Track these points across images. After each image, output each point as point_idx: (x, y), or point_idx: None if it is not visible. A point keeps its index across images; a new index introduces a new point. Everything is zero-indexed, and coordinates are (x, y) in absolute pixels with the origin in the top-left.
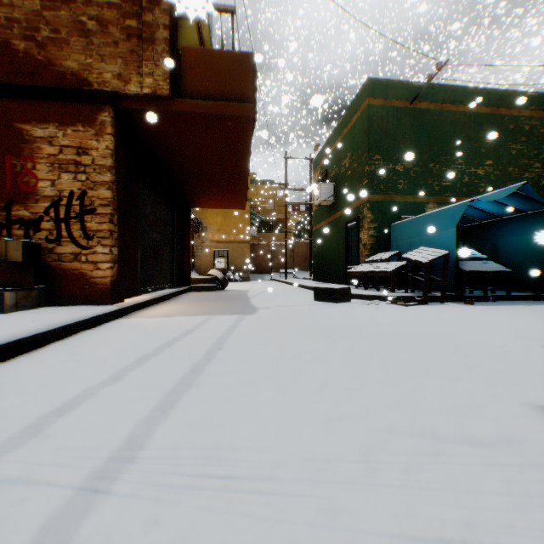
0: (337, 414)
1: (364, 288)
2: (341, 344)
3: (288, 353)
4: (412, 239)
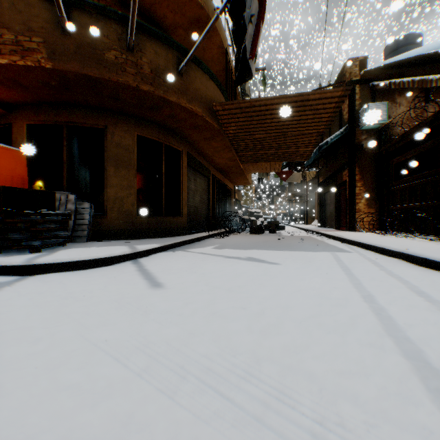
0: (263, 299)
1: None
2: (126, 400)
3: (272, 378)
4: None
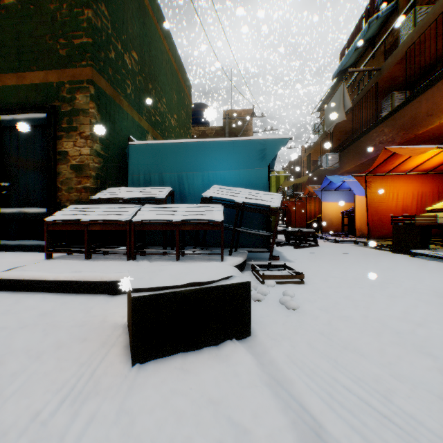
0: None
1: (129, 258)
2: None
3: None
4: (185, 173)
